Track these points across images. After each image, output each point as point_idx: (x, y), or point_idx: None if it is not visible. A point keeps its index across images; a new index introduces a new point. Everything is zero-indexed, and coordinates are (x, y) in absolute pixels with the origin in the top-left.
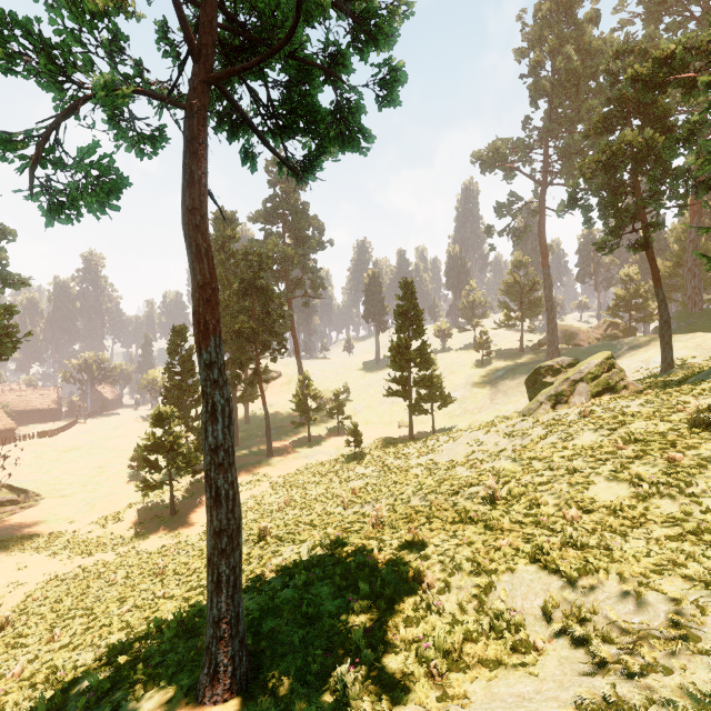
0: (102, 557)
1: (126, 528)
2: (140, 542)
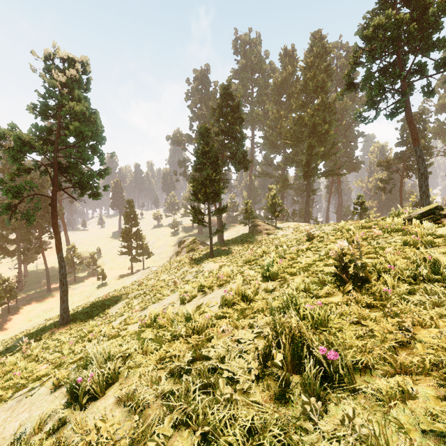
0: None
1: None
2: None
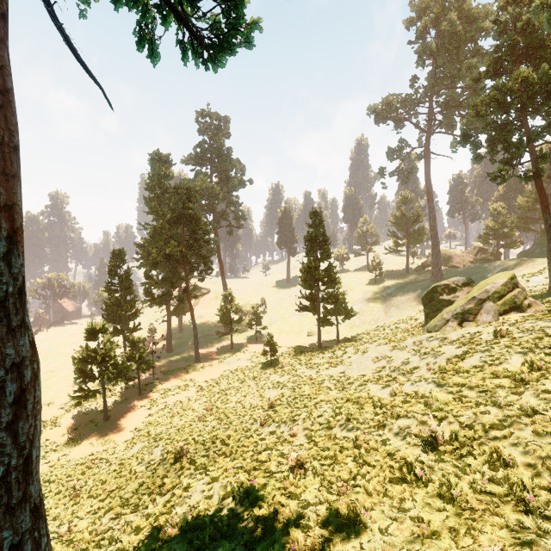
0: None
1: (61, 433)
2: (71, 449)
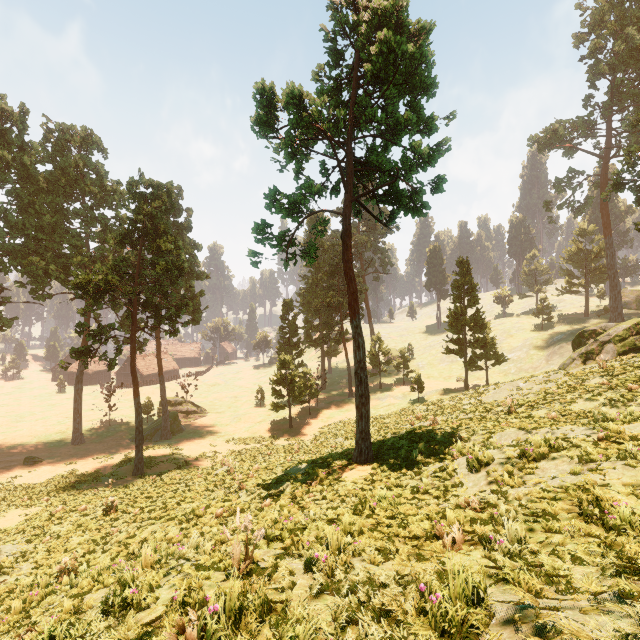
0: (255, 446)
1: (263, 432)
2: (274, 441)
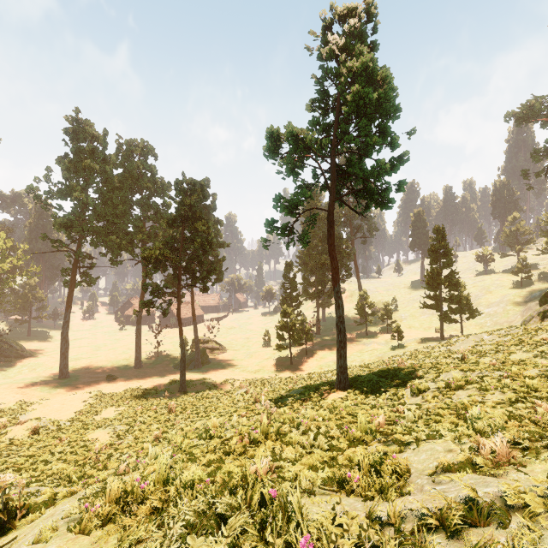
0: (263, 376)
1: (270, 367)
2: (278, 374)
